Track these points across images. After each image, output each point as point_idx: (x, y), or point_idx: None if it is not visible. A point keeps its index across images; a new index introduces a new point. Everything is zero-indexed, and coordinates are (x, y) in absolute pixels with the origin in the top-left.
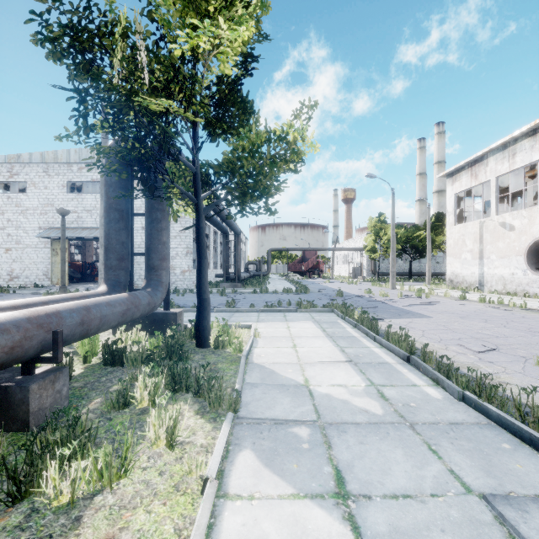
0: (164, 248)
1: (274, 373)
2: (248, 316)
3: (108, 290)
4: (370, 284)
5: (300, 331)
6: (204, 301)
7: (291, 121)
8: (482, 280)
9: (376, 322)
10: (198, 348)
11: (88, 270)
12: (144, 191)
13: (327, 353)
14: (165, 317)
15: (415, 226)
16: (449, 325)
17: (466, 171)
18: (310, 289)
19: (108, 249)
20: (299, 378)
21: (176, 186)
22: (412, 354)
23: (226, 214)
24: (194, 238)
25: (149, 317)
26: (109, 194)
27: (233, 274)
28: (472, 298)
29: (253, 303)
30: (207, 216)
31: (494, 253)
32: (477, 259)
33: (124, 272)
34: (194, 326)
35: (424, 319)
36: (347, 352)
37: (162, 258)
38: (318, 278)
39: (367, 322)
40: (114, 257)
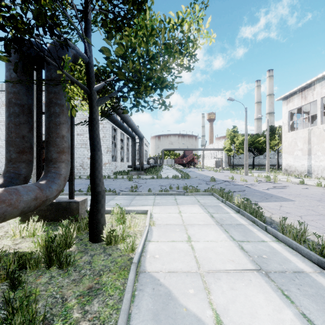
0: (63, 142)
1: (172, 298)
2: (146, 199)
3: (2, 182)
4: (228, 172)
5: (190, 217)
6: (97, 194)
7: (185, 17)
8: (310, 169)
9: (259, 209)
10: (91, 242)
11: (43, 163)
12: (14, 68)
13: (226, 252)
14: (68, 205)
15: (257, 134)
16: (317, 209)
17: (298, 95)
18: (190, 175)
19: (7, 142)
20: (206, 314)
21: (65, 74)
22: (323, 256)
23: (132, 122)
24: (113, 142)
25: (53, 205)
26: (9, 88)
27: (139, 166)
28: (308, 183)
29: (151, 187)
30: (118, 124)
31: (320, 150)
32: (306, 155)
33: (24, 164)
34: (88, 219)
35: (290, 203)
36: (247, 250)
37: (61, 151)
38: (194, 168)
39: (250, 208)
40: (14, 150)
